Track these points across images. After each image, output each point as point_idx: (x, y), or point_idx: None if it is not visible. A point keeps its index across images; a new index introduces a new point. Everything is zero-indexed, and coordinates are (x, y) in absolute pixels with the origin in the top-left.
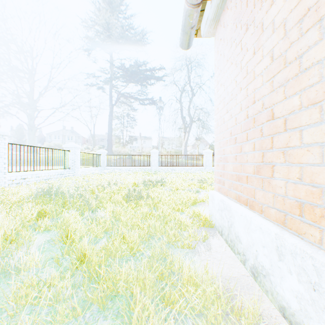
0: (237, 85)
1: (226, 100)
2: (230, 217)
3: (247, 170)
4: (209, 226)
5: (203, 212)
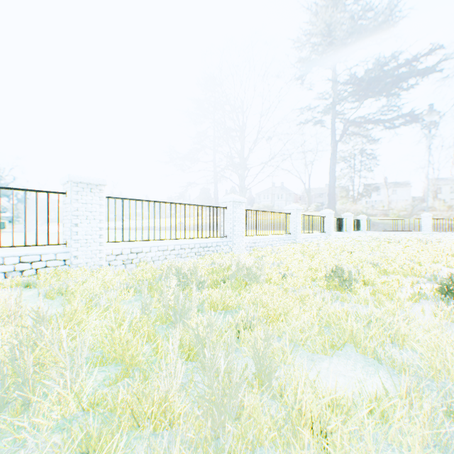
0: None
1: None
2: None
3: None
4: None
5: None
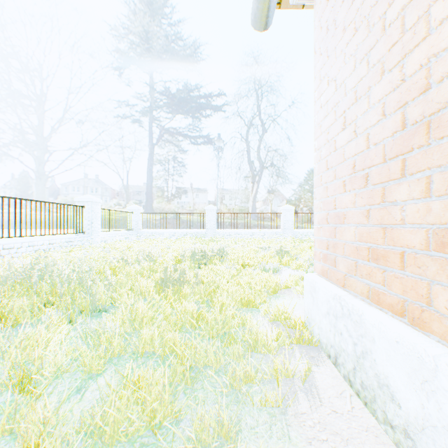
0: (370, 69)
1: (342, 105)
2: (362, 337)
3: (404, 241)
4: (308, 341)
5: (291, 309)
